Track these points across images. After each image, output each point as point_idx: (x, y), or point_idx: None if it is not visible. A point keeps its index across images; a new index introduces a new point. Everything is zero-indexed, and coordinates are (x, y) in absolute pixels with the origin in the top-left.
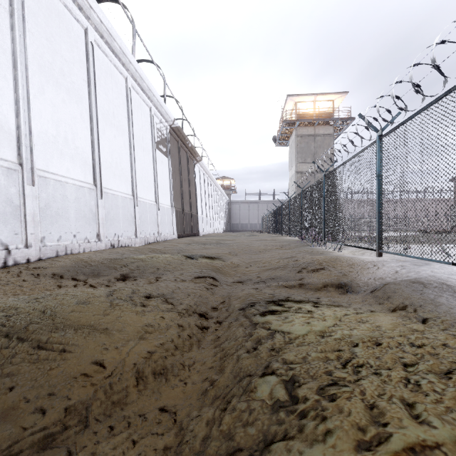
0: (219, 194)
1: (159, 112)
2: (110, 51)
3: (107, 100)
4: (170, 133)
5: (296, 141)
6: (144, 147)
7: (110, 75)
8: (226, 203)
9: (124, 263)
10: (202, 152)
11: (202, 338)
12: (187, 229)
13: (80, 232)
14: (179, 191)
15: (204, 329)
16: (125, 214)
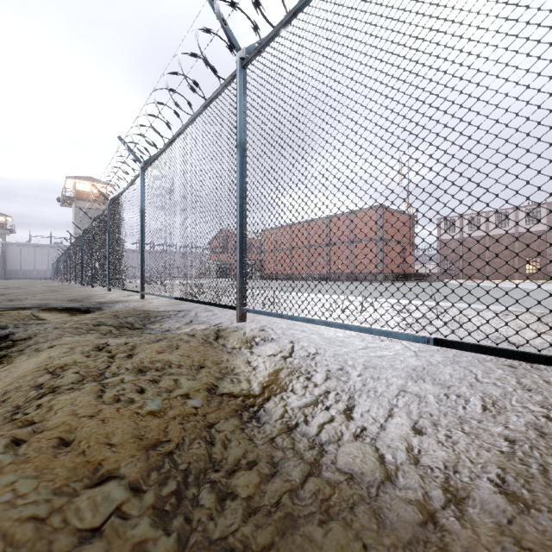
0: None
1: None
2: None
3: None
4: None
5: (75, 210)
6: None
7: None
8: None
9: None
10: None
11: None
12: None
13: None
14: None
15: None
16: None
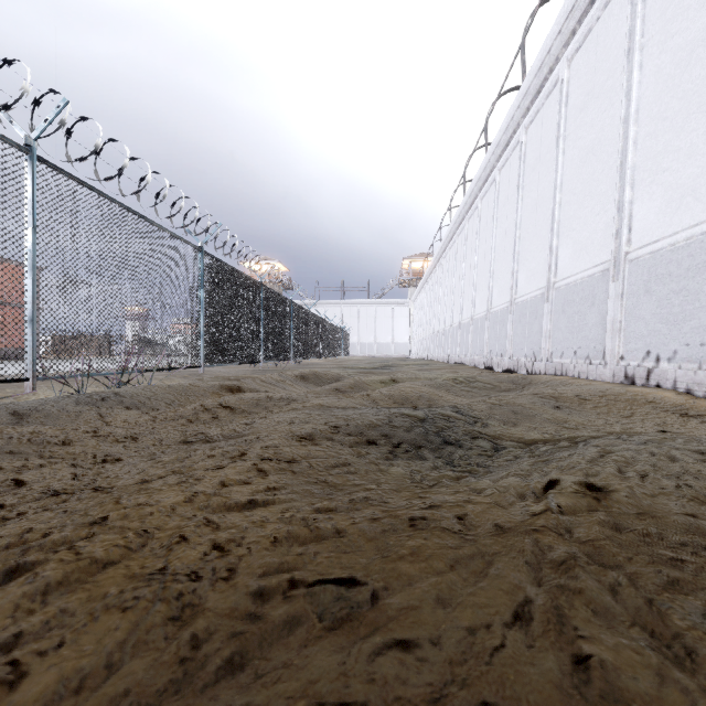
0: None
1: None
2: None
3: None
4: None
5: None
6: None
7: None
8: None
9: None
10: None
11: None
12: None
13: (583, 347)
14: None
15: None
16: (702, 287)
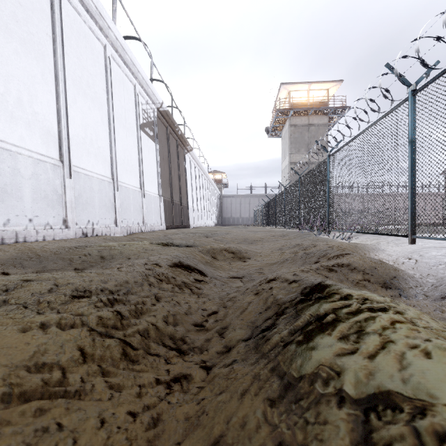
0: (210, 187)
1: (145, 92)
2: (84, 10)
3: (80, 66)
4: (158, 117)
5: (289, 131)
6: (127, 127)
7: (83, 38)
8: (217, 197)
9: (85, 253)
10: (193, 142)
11: (166, 411)
12: (176, 220)
13: (39, 216)
14: (167, 179)
15: (174, 380)
16: (102, 198)
